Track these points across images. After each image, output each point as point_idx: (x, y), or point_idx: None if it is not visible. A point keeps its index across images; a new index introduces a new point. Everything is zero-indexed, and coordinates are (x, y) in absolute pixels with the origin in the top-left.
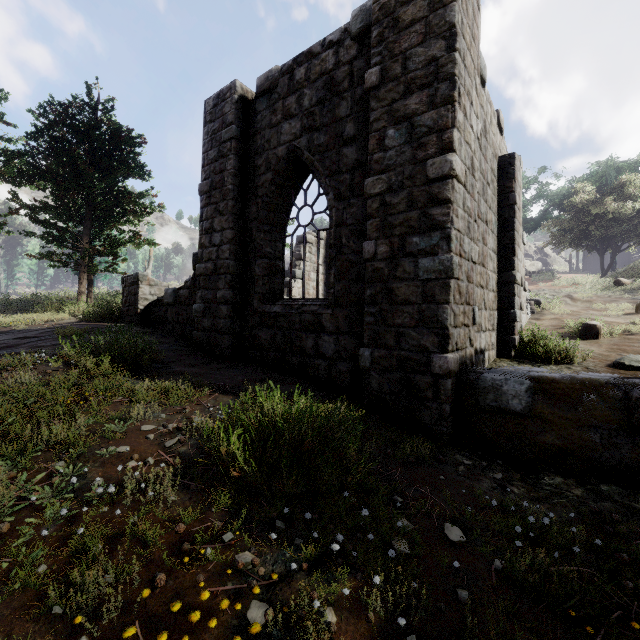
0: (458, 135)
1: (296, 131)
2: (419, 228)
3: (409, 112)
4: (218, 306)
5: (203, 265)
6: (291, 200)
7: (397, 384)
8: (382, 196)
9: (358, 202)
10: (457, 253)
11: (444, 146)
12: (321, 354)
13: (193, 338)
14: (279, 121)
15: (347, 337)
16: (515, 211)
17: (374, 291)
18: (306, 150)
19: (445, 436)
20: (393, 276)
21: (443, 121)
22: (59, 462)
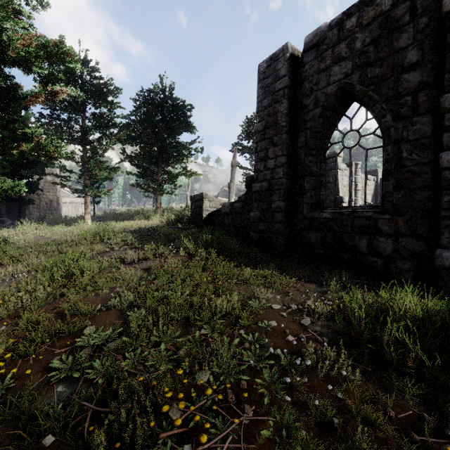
0: None
1: (347, 70)
2: None
3: None
4: (272, 214)
5: (259, 184)
6: (333, 128)
7: None
8: None
9: (423, 119)
10: None
11: None
12: (377, 252)
13: (250, 237)
14: (328, 66)
15: (409, 239)
16: None
17: None
18: (358, 84)
19: None
20: None
21: None
22: (240, 330)
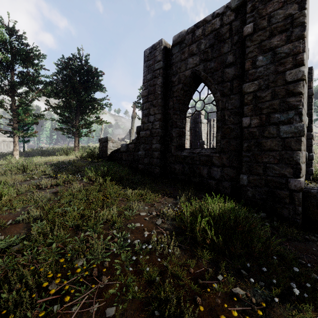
0: (305, 56)
1: (196, 62)
2: (280, 109)
3: (272, 46)
4: (152, 152)
5: (144, 132)
6: (190, 98)
7: (265, 194)
8: (254, 93)
9: (235, 97)
10: (304, 122)
11: (297, 63)
12: (212, 177)
13: (138, 168)
14: (186, 57)
15: (228, 168)
16: (312, 99)
17: (249, 144)
18: (202, 71)
19: (298, 224)
20: (262, 136)
21: (296, 49)
22: (113, 230)
